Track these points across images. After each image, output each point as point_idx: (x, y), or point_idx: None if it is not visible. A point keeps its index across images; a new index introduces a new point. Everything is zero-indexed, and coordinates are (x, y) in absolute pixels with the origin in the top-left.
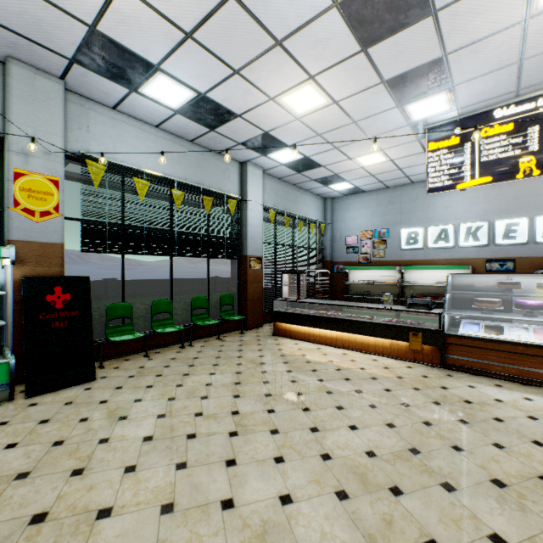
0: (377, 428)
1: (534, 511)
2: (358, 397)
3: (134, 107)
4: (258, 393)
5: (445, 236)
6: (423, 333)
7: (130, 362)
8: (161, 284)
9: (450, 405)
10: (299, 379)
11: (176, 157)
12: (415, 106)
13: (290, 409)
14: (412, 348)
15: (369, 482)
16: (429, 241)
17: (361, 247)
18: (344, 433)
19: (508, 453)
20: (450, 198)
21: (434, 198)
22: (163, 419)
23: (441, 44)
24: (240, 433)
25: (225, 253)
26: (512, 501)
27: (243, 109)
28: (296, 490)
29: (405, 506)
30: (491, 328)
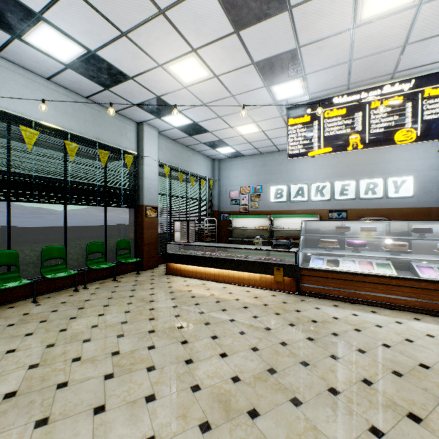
0: (243, 353)
1: (358, 413)
2: (231, 325)
3: (20, 55)
4: (142, 330)
5: (302, 192)
6: (284, 267)
7: (14, 310)
8: None
9: (301, 325)
10: (183, 313)
11: (71, 111)
12: (278, 88)
13: (170, 343)
14: (276, 280)
15: (231, 408)
16: (291, 196)
17: (241, 199)
18: (215, 362)
19: (341, 362)
20: (305, 164)
21: (294, 163)
22: (34, 370)
23: (296, 37)
24: (116, 375)
25: (122, 202)
26: (343, 406)
27: (134, 72)
28: (162, 430)
29: (260, 427)
30: (331, 262)
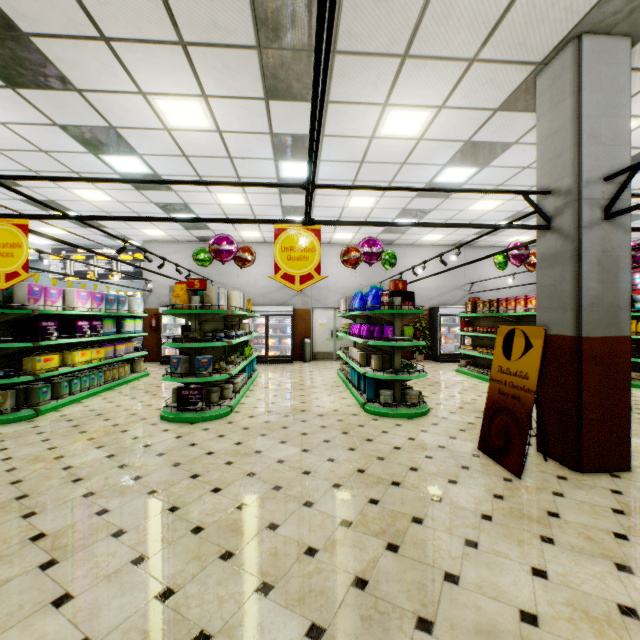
0: None
1: None
2: None
3: None
4: None
5: None
6: None
7: None
8: None
9: None
10: None
11: None
12: (32, 240)
13: None
14: None
15: None
16: None
17: None
18: None
19: None
20: None
21: None
22: None
23: None
24: None
25: None
26: None
27: None
28: None
29: None
30: None
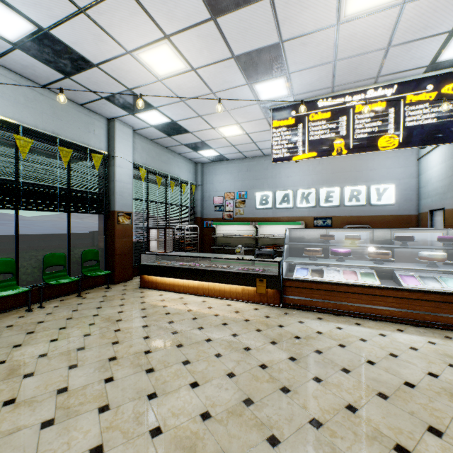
0: (218, 380)
1: (342, 449)
2: (207, 347)
3: None
4: (101, 358)
5: (287, 199)
6: (267, 278)
7: None
8: (27, 240)
9: (283, 343)
10: (153, 334)
11: (23, 100)
12: (261, 86)
13: (133, 373)
14: (259, 292)
15: None
16: (276, 202)
17: (225, 206)
18: (183, 395)
19: (324, 386)
20: (291, 170)
21: (280, 168)
22: None
23: (278, 30)
24: (57, 421)
25: (89, 207)
26: (325, 442)
27: (99, 59)
28: None
29: None
30: (316, 272)
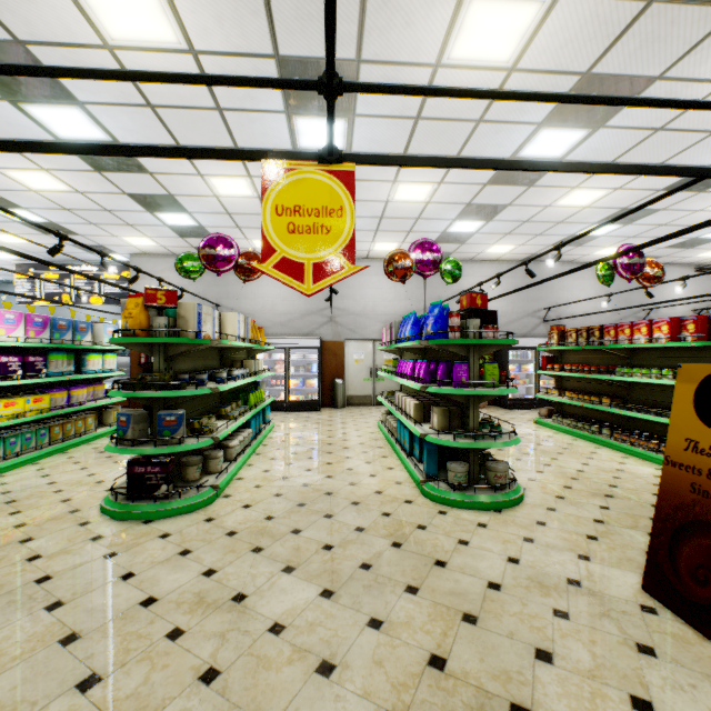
0: None
1: None
2: None
3: None
4: None
5: None
6: None
7: None
8: None
9: None
10: None
11: None
12: None
13: None
14: None
15: None
16: None
17: None
18: None
19: None
20: None
21: None
22: None
23: None
24: None
25: None
26: None
27: None
28: None
29: None
30: None
